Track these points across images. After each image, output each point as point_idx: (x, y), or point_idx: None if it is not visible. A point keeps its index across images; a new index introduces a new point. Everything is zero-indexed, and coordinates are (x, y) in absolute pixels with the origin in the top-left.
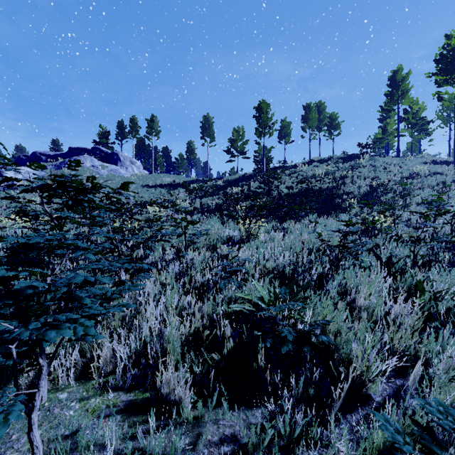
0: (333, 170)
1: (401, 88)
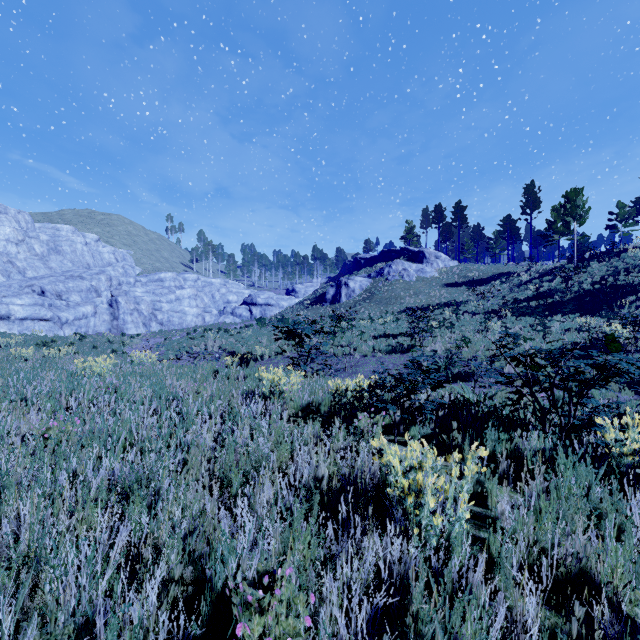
0: None
1: None
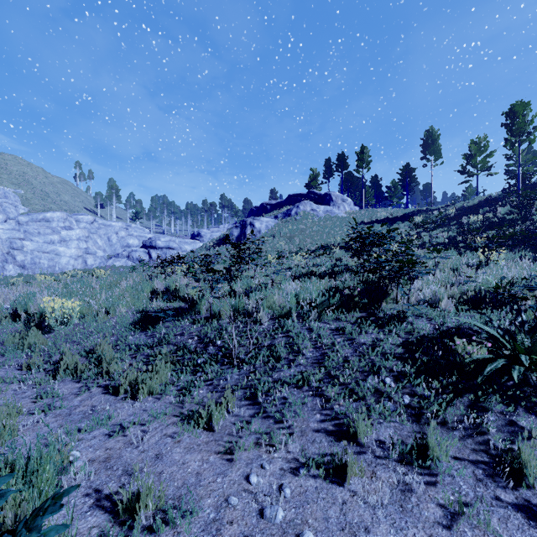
0: None
1: None
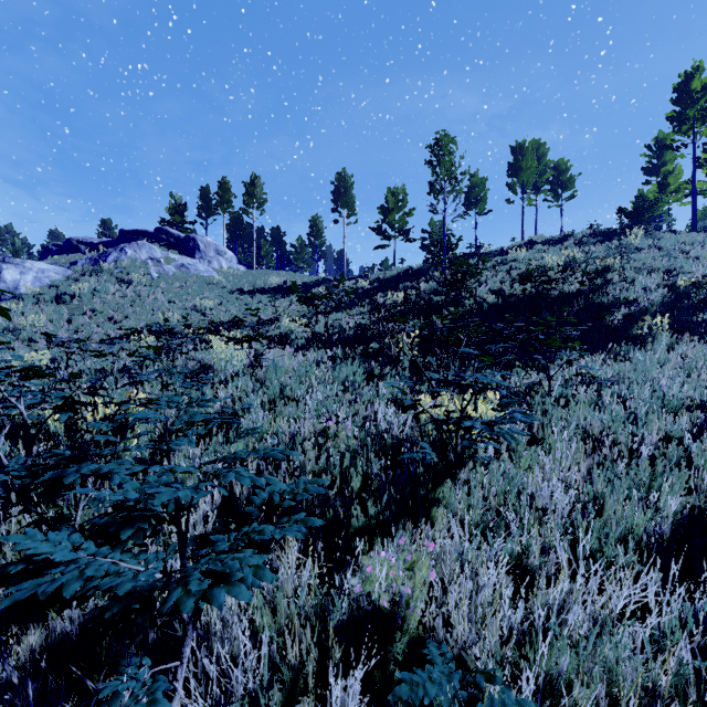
0: (580, 259)
1: (700, 105)
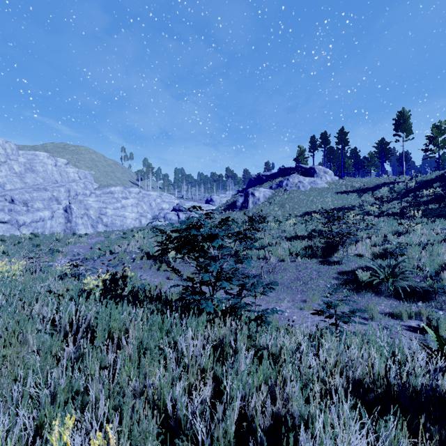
0: None
1: None
